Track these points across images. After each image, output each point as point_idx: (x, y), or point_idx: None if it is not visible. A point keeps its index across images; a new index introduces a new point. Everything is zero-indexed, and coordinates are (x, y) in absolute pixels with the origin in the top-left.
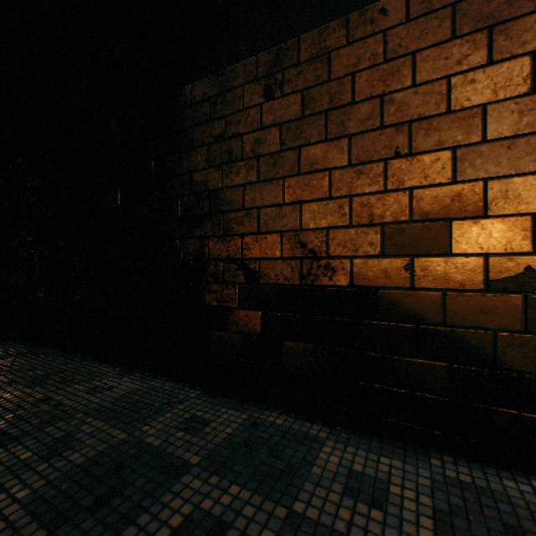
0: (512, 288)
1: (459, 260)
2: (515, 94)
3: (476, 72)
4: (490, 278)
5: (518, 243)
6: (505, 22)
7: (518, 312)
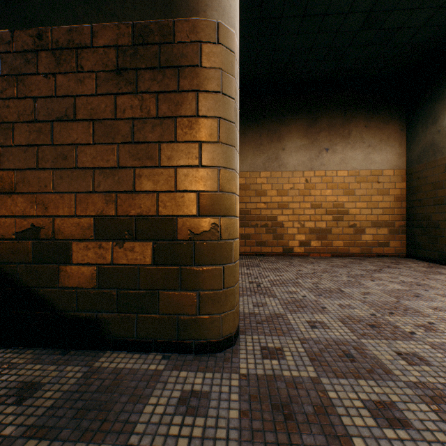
0: (27, 237)
1: (3, 220)
2: (28, 120)
3: (11, 101)
4: (17, 231)
5: (30, 210)
6: (24, 75)
7: (30, 252)
